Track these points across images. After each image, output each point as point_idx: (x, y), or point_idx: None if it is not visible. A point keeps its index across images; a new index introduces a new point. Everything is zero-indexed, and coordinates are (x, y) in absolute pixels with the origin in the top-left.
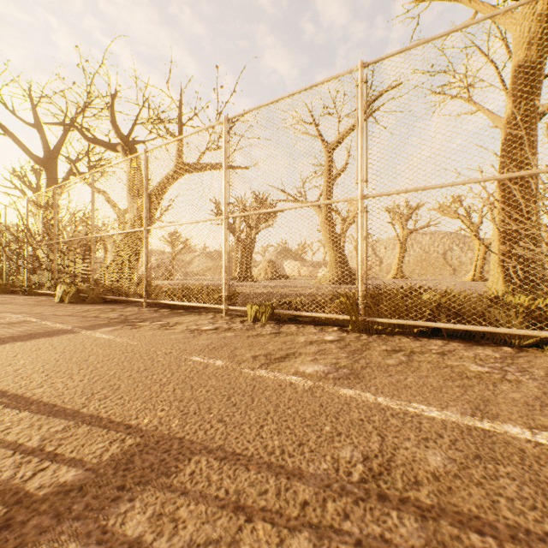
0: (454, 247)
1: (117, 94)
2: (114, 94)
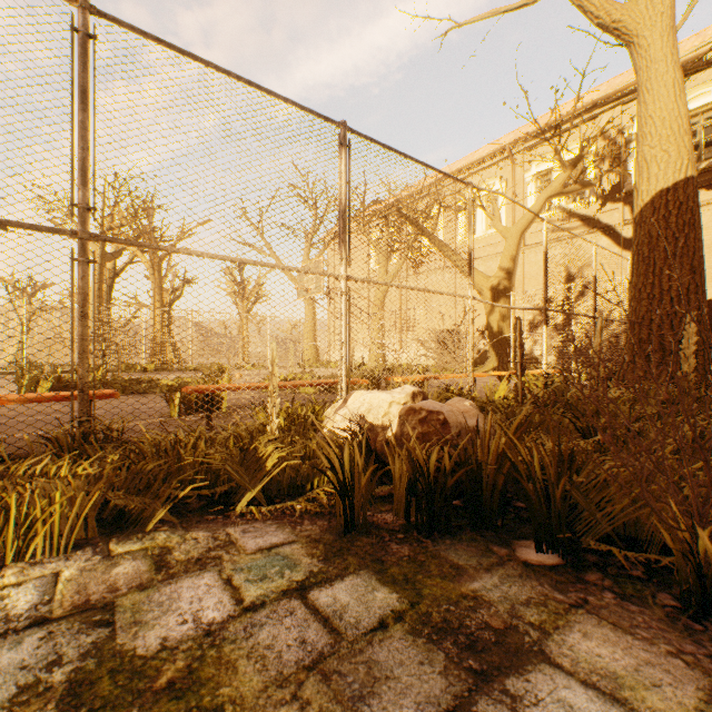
0: None
1: None
2: None
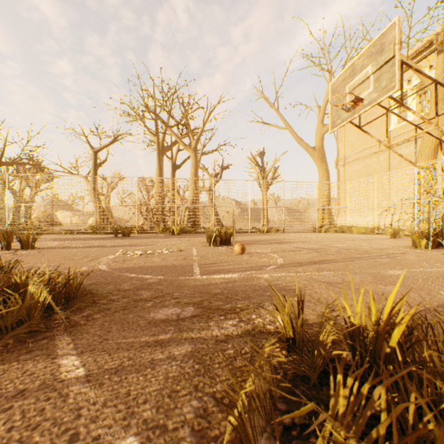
0: None
1: None
2: None
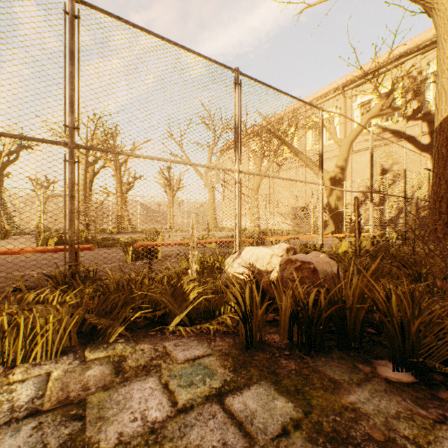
0: None
1: None
2: None
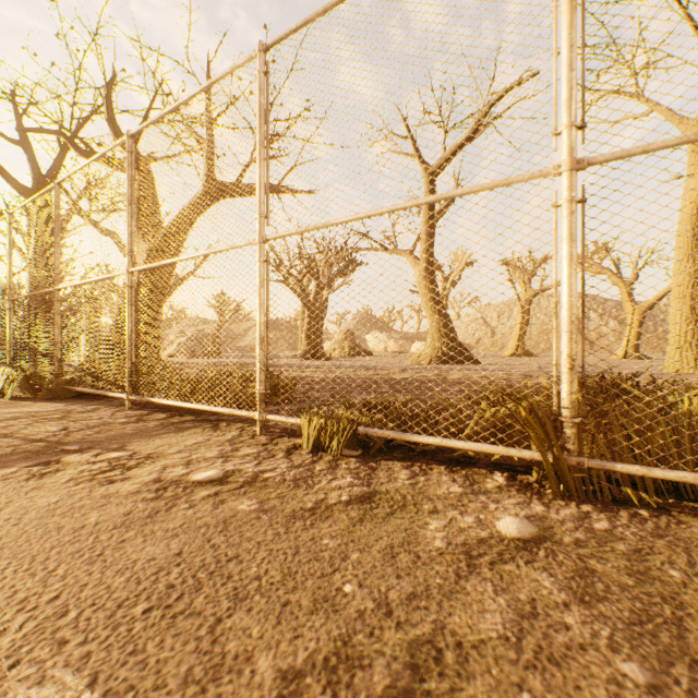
0: (590, 314)
1: (116, 77)
2: (111, 77)
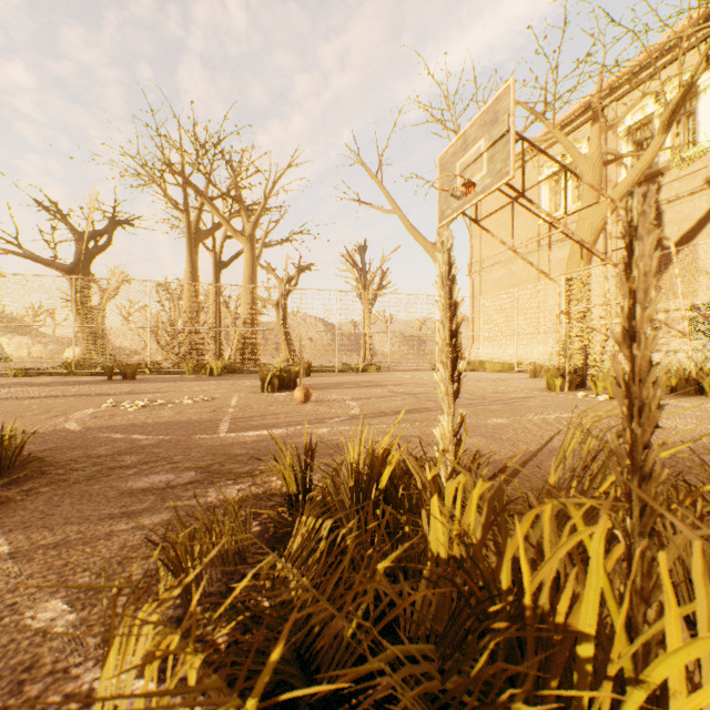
0: None
1: None
2: None
